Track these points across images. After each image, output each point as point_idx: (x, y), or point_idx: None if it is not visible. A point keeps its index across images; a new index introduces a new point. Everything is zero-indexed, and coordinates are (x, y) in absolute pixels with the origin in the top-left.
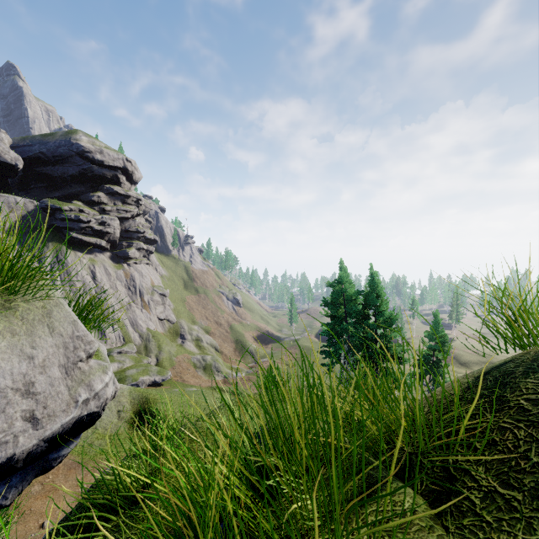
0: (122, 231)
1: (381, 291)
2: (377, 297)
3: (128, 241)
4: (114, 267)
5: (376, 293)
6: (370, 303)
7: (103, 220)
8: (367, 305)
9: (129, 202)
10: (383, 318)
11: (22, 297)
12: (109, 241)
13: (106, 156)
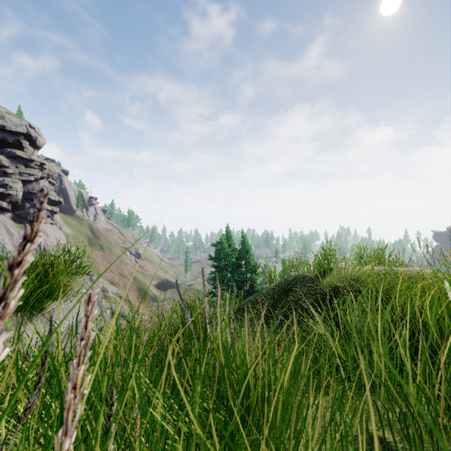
0: (25, 192)
1: (250, 248)
2: (247, 252)
3: (31, 202)
4: (17, 227)
5: (247, 249)
6: (243, 256)
7: (4, 182)
8: (241, 257)
9: (32, 166)
10: (251, 266)
11: (77, 276)
12: (10, 202)
13: (8, 121)
